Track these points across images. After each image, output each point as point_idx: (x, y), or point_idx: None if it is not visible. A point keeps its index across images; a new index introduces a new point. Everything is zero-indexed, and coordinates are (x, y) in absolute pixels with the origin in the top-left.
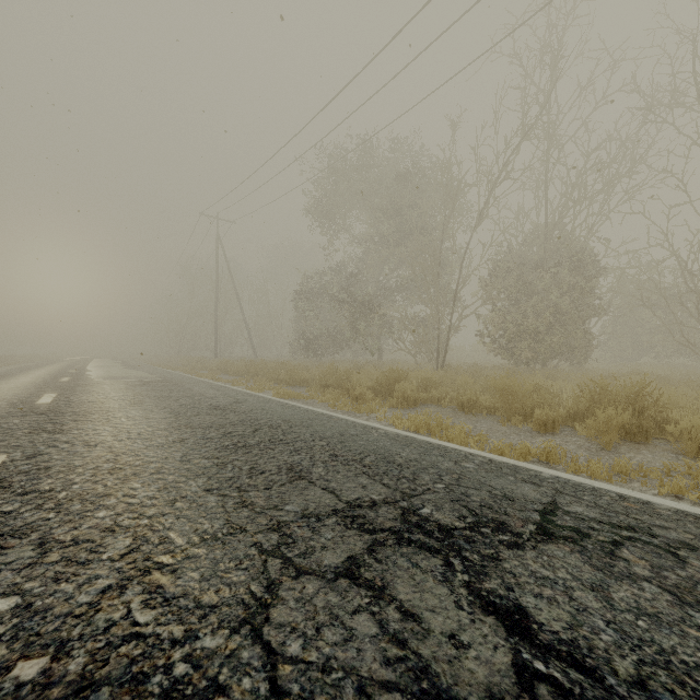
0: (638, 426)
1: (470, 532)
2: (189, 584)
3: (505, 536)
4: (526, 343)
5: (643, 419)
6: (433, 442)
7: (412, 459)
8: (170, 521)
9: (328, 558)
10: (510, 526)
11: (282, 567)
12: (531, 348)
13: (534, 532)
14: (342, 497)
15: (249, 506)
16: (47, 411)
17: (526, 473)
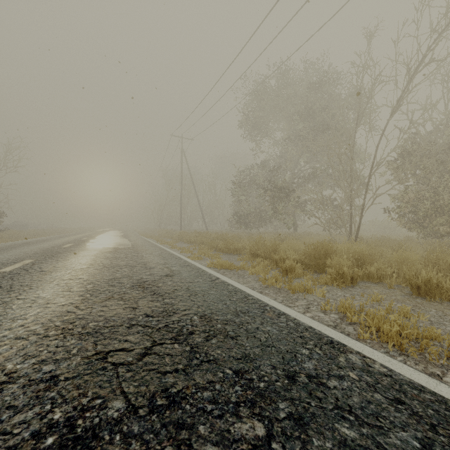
0: None
1: None
2: None
3: None
4: (443, 218)
5: None
6: None
7: None
8: None
9: None
10: None
11: None
12: (448, 222)
13: None
14: None
15: None
16: None
17: None
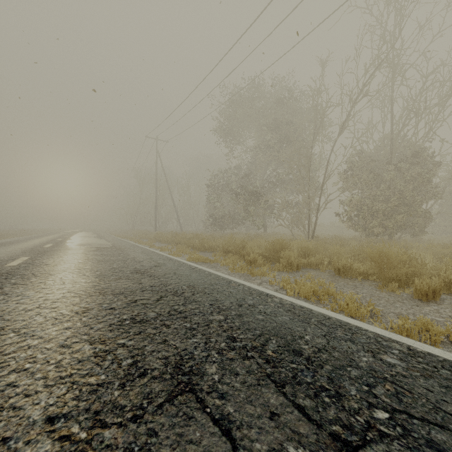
0: None
1: None
2: None
3: None
4: (377, 220)
5: None
6: (331, 316)
7: (321, 348)
8: None
9: None
10: None
11: None
12: (381, 224)
13: None
14: (243, 449)
15: None
16: (3, 274)
17: None
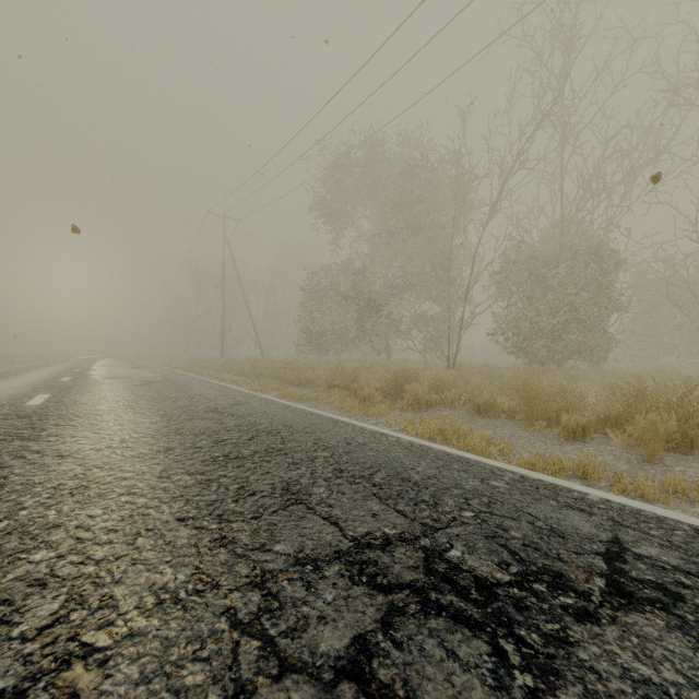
0: (682, 433)
1: (519, 590)
2: (119, 690)
3: (568, 598)
4: (542, 342)
5: (689, 426)
6: (452, 452)
7: (431, 476)
8: (122, 568)
9: (326, 639)
10: (570, 580)
11: (260, 655)
12: (547, 347)
13: (605, 590)
14: (348, 530)
15: (229, 546)
16: (32, 414)
17: (569, 494)
